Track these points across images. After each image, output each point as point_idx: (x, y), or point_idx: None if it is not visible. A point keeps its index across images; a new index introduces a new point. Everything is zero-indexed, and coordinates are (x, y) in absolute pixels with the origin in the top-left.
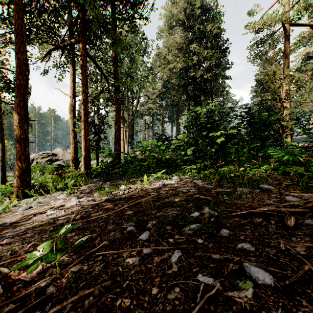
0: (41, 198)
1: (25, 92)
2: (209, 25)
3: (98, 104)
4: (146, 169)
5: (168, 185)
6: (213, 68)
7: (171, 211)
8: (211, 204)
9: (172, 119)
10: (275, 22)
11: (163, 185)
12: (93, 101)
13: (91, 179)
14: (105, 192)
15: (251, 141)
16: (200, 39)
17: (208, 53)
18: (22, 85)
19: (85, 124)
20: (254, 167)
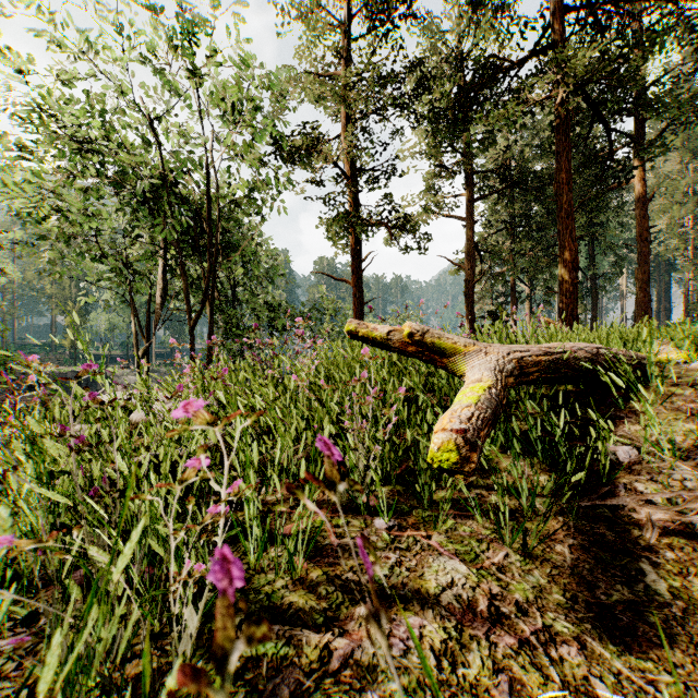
0: None
1: None
2: None
3: None
4: None
5: None
6: None
7: None
8: None
9: None
10: None
11: None
12: None
13: None
14: None
15: None
16: None
17: None
18: None
19: None
20: None
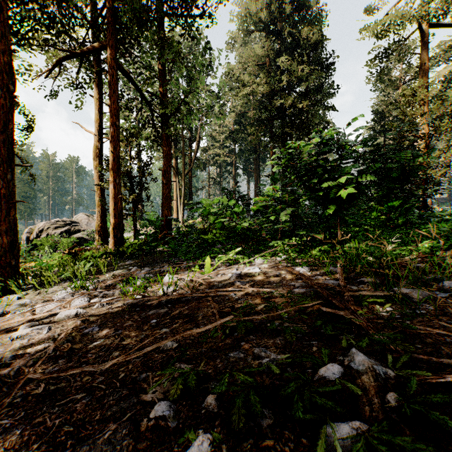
0: (32, 296)
1: (10, 118)
2: (305, 28)
3: (136, 146)
4: (211, 246)
5: (248, 276)
6: (311, 94)
7: (264, 351)
8: (353, 329)
9: (249, 171)
10: (409, 19)
11: (239, 275)
12: (127, 140)
13: (123, 261)
14: (135, 288)
15: (379, 200)
16: (292, 51)
17: (303, 70)
18: (3, 106)
19: (115, 175)
20: (402, 244)
